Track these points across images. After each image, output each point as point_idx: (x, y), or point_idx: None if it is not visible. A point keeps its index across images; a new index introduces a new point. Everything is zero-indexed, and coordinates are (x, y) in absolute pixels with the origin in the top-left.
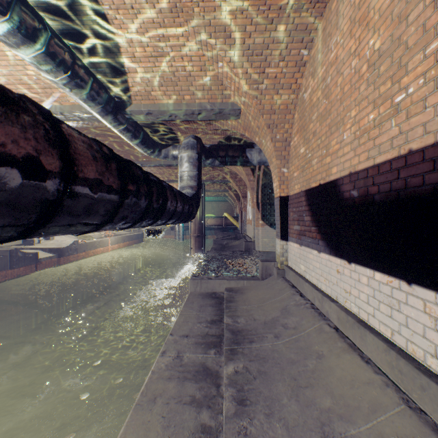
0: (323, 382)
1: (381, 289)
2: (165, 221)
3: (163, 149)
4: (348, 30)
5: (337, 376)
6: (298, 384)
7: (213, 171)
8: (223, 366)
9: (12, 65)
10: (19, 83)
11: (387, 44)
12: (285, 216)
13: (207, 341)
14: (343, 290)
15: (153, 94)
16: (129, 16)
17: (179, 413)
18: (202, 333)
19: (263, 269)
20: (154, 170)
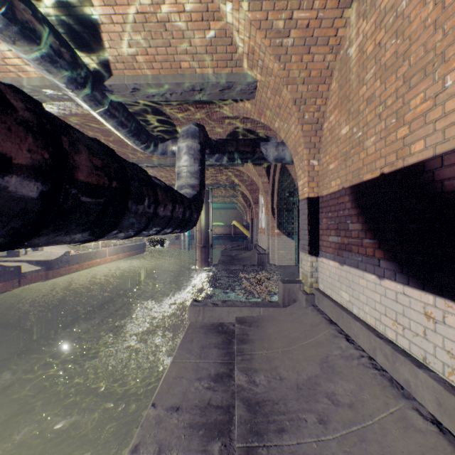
0: None
1: None
2: (138, 230)
3: (160, 143)
4: None
5: None
6: None
7: (221, 173)
8: None
9: None
10: None
11: None
12: (315, 224)
13: (209, 420)
14: (443, 351)
15: (139, 59)
16: None
17: None
18: (201, 402)
19: (284, 293)
20: (154, 172)
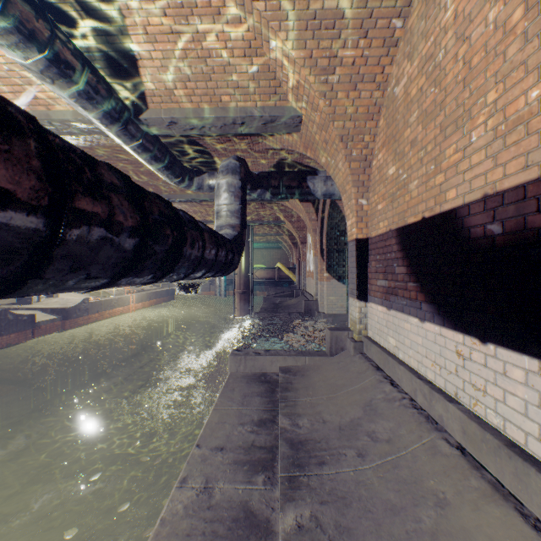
0: None
1: None
2: (186, 274)
3: (195, 177)
4: None
5: None
6: None
7: (263, 208)
8: (277, 509)
9: None
10: None
11: None
12: (364, 267)
13: (253, 458)
14: (469, 385)
15: (177, 93)
16: None
17: None
18: (245, 444)
19: (332, 340)
20: (186, 207)
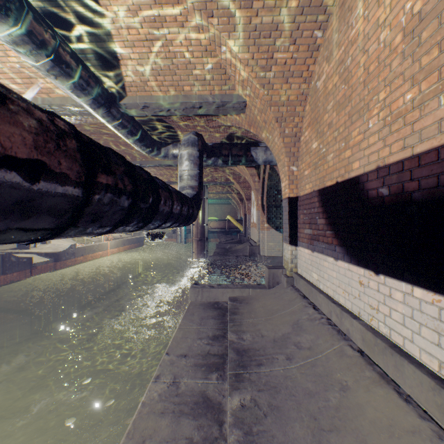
0: (351, 425)
1: (423, 309)
2: (159, 224)
3: (162, 148)
4: None
5: (369, 417)
6: (320, 425)
7: (216, 172)
8: (227, 396)
9: None
10: (1, 72)
11: (432, 2)
12: (294, 219)
13: (208, 362)
14: (368, 306)
15: (150, 84)
16: None
17: None
18: (202, 352)
19: (270, 276)
20: (154, 170)
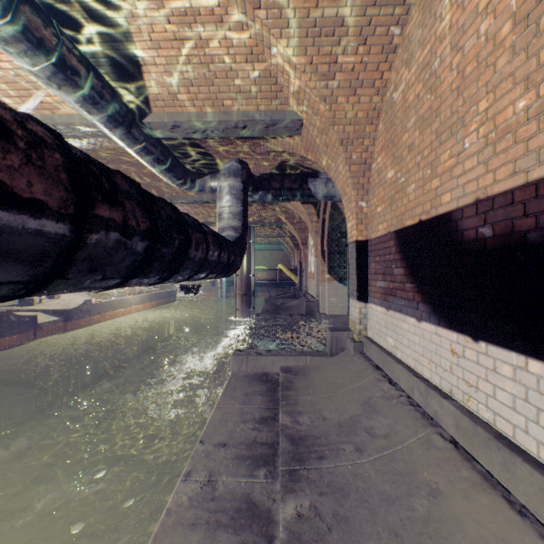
0: None
1: (543, 390)
2: (191, 275)
3: (197, 179)
4: None
5: (471, 536)
6: None
7: (265, 210)
8: (278, 500)
9: None
10: None
11: None
12: (364, 268)
13: (254, 453)
14: (463, 382)
15: (180, 97)
16: None
17: None
18: (247, 440)
19: (332, 341)
20: (188, 208)
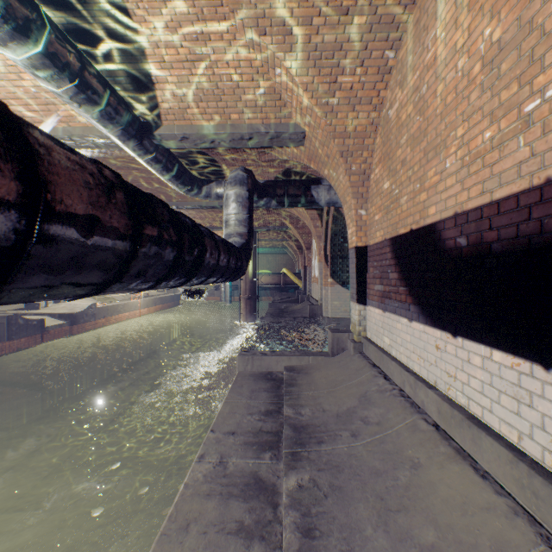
0: (422, 504)
1: (503, 375)
2: (204, 279)
3: (204, 186)
4: (452, 19)
5: (442, 495)
6: (387, 506)
7: (269, 215)
8: (282, 477)
9: (3, 72)
10: (13, 98)
11: (511, 31)
12: (363, 273)
13: (261, 440)
14: (445, 373)
15: (190, 112)
16: (156, 5)
17: (221, 547)
18: (253, 429)
19: (333, 341)
20: (193, 213)
